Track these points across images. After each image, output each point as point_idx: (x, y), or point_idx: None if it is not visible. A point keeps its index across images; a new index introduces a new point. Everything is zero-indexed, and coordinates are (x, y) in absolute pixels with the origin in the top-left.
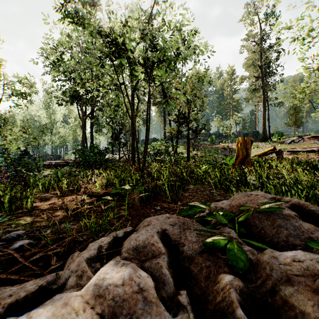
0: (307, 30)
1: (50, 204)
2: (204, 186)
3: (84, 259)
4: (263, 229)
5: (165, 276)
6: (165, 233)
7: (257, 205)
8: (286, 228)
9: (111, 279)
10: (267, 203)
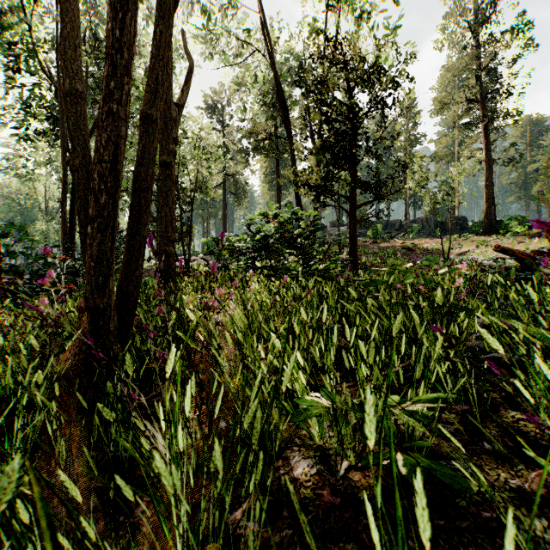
0: None
1: None
2: None
3: None
4: None
5: None
6: None
7: None
8: None
9: None
10: None
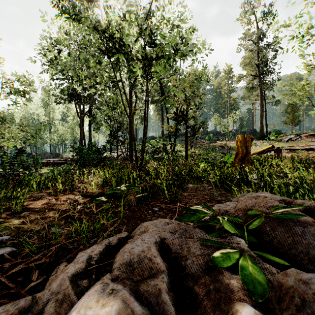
0: (306, 27)
1: (43, 204)
2: (204, 185)
3: (68, 277)
4: (276, 237)
5: (164, 304)
6: (164, 242)
7: (267, 209)
8: (304, 237)
9: (96, 312)
10: (281, 208)
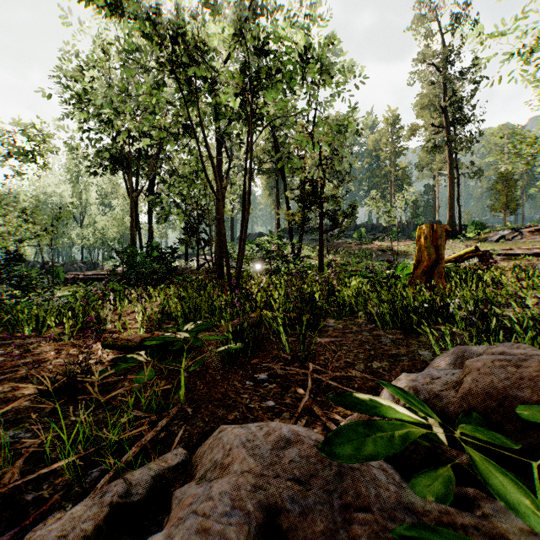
0: (538, 32)
1: (24, 363)
2: (358, 320)
3: None
4: None
5: None
6: (275, 525)
7: None
8: None
9: None
10: None
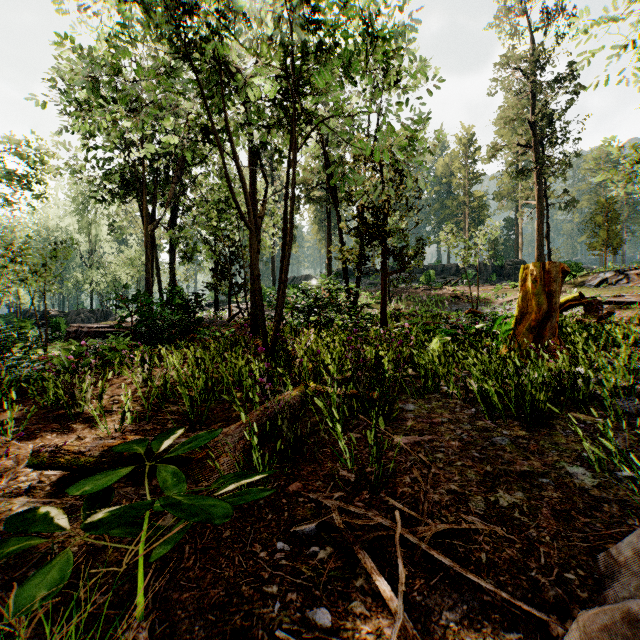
0: None
1: None
2: (448, 401)
3: None
4: None
5: None
6: None
7: None
8: None
9: None
10: None
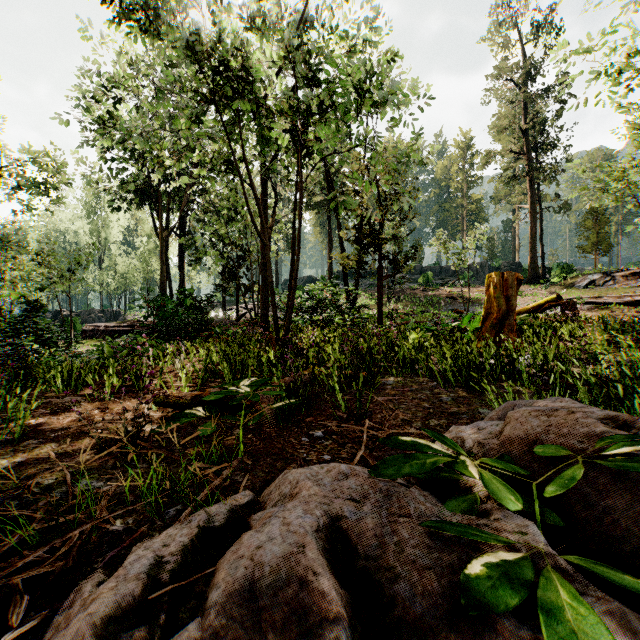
0: (628, 50)
1: (71, 422)
2: (419, 378)
3: (94, 626)
4: (609, 512)
5: None
6: (337, 527)
7: (578, 441)
8: None
9: None
10: (622, 443)
